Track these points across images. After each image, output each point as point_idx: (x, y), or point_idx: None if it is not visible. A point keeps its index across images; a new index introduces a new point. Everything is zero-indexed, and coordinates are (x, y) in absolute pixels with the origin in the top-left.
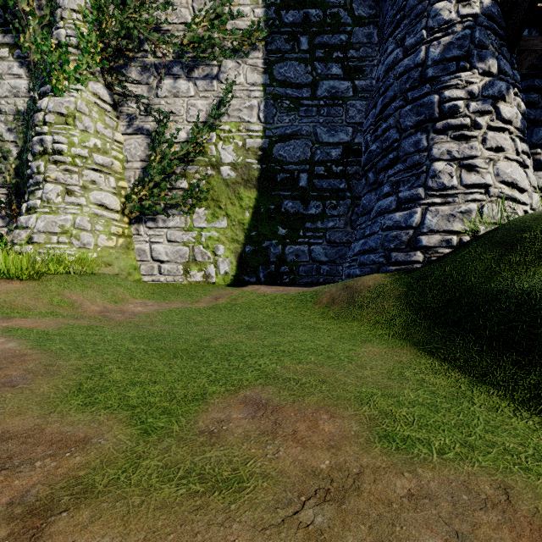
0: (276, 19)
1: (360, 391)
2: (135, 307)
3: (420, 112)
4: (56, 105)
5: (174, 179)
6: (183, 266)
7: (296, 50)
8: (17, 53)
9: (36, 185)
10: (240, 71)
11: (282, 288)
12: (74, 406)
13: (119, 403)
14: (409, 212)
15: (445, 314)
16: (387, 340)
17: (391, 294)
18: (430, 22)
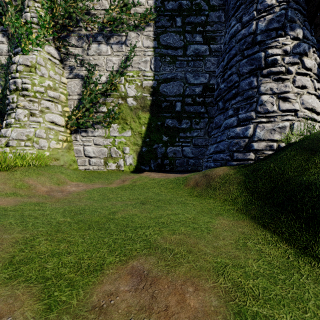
0: (161, 7)
1: (216, 261)
2: (71, 188)
3: (252, 63)
4: (24, 60)
5: (98, 106)
6: (104, 160)
7: (174, 26)
8: (1, 28)
9: (12, 109)
10: (139, 39)
11: (165, 174)
12: (0, 280)
13: (37, 275)
14: (245, 127)
15: (271, 197)
16: (233, 214)
17: (234, 181)
18: (259, 6)
